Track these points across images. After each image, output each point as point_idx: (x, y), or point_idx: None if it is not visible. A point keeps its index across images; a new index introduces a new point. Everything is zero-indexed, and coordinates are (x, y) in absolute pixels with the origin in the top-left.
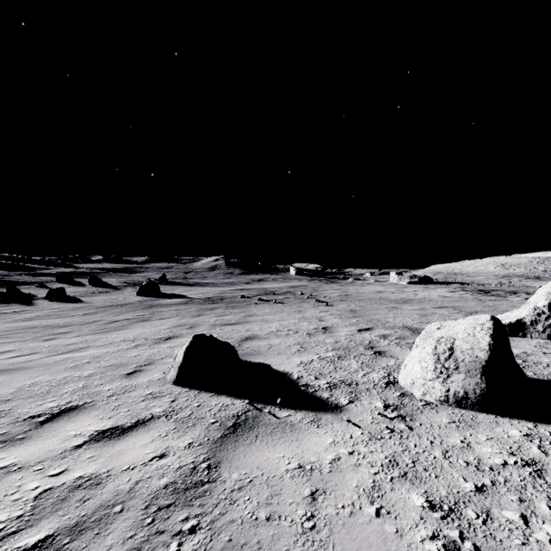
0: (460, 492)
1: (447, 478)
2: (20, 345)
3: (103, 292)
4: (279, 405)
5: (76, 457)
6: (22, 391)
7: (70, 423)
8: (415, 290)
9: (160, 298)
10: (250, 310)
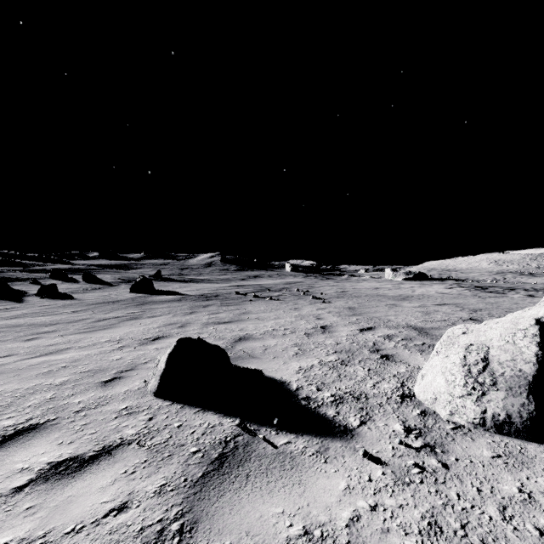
0: None
1: None
2: None
3: (96, 288)
4: (276, 426)
5: (10, 508)
6: None
7: (21, 450)
8: (411, 286)
9: (154, 294)
10: (245, 307)
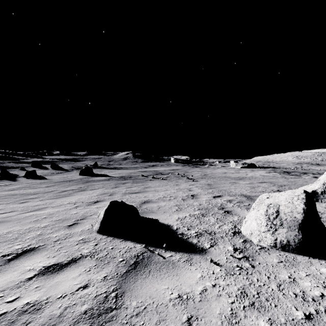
0: (294, 320)
1: (283, 307)
2: (5, 206)
3: (59, 173)
4: (164, 248)
5: (27, 287)
6: (1, 237)
7: (27, 260)
8: (246, 172)
9: (93, 176)
10: (147, 184)
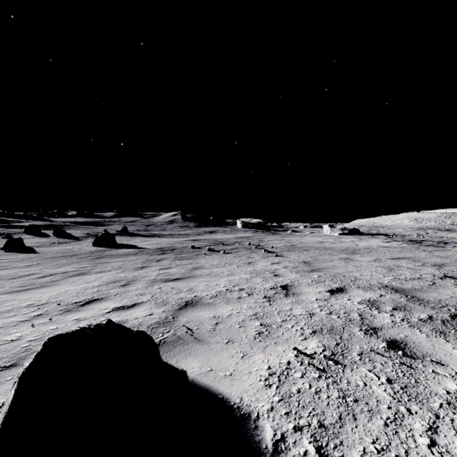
0: None
1: None
2: None
3: (63, 242)
4: None
5: None
6: None
7: None
8: (352, 240)
9: (113, 248)
10: (199, 261)
